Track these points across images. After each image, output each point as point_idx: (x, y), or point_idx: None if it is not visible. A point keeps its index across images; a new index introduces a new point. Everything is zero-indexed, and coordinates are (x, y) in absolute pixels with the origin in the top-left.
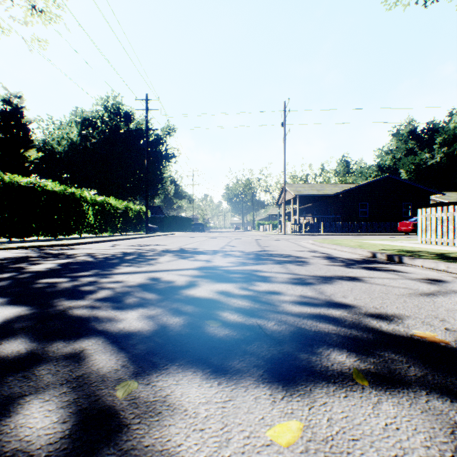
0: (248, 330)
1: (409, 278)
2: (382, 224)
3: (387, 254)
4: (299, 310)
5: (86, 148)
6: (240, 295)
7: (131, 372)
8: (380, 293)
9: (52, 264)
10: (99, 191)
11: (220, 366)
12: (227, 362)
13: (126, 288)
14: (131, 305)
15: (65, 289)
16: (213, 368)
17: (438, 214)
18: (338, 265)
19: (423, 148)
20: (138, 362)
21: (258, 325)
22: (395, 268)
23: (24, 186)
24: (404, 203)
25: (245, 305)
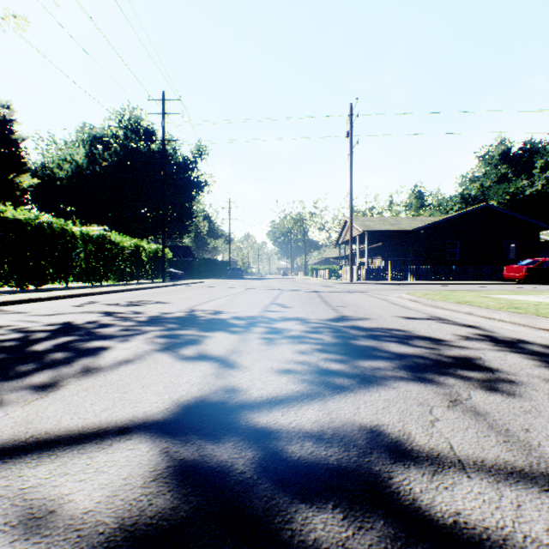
0: None
1: None
2: (479, 269)
3: None
4: None
5: (94, 173)
6: None
7: None
8: None
9: None
10: (113, 227)
11: None
12: None
13: None
14: None
15: None
16: None
17: None
18: None
19: (519, 174)
20: None
21: None
22: None
23: None
24: (506, 241)
25: None
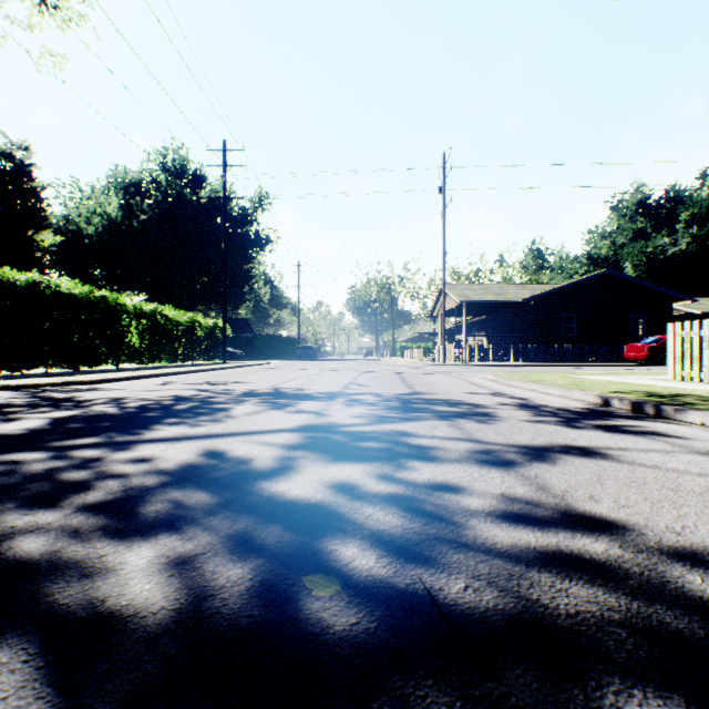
0: (406, 613)
1: (695, 450)
2: (598, 348)
3: (632, 401)
4: (512, 541)
5: (131, 229)
6: (379, 496)
7: None
8: (661, 489)
9: (39, 420)
10: (152, 295)
11: None
12: None
13: (152, 475)
14: (147, 523)
15: (29, 479)
16: None
17: (705, 332)
18: (550, 421)
19: (660, 229)
20: None
21: (428, 592)
22: (656, 429)
23: (22, 286)
24: (632, 314)
25: (391, 523)
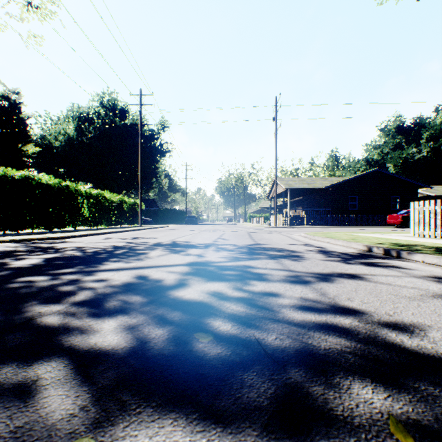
0: (245, 348)
1: (414, 275)
2: (371, 217)
3: (384, 248)
4: (302, 318)
5: (82, 143)
6: (234, 298)
7: (90, 420)
8: (388, 295)
9: (37, 259)
10: (95, 184)
11: (210, 409)
12: (219, 401)
13: (108, 288)
14: (110, 311)
15: (41, 290)
16: (201, 411)
17: (432, 207)
18: (334, 260)
19: (410, 143)
20: (103, 401)
21: (257, 340)
22: (395, 264)
23: (18, 179)
24: (393, 196)
25: (240, 310)
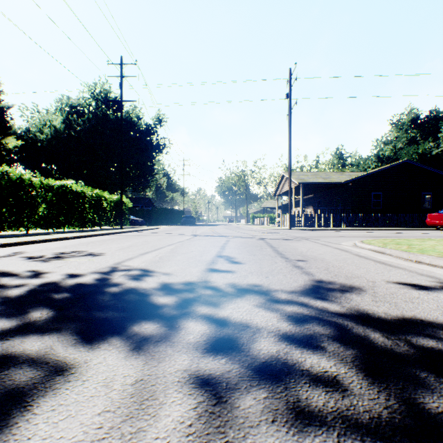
0: None
1: None
2: (402, 217)
3: None
4: None
5: (70, 136)
6: None
7: None
8: None
9: None
10: (87, 182)
11: None
12: None
13: None
14: None
15: None
16: None
17: None
18: None
19: (426, 138)
20: None
21: None
22: None
23: None
24: (423, 192)
25: None
